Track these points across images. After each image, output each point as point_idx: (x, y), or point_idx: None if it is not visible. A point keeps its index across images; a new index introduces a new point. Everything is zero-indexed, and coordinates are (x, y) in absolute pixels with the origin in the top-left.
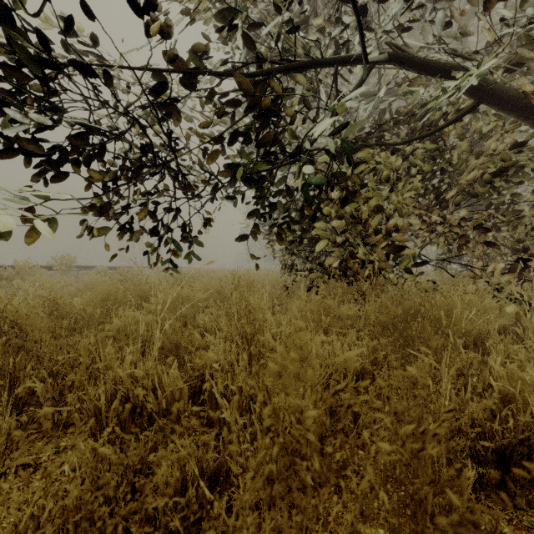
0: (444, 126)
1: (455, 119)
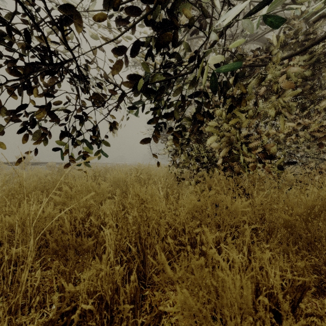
0: (312, 43)
1: (324, 36)
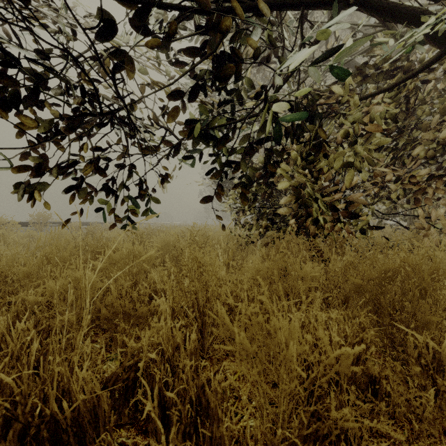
0: (403, 78)
1: (417, 70)
